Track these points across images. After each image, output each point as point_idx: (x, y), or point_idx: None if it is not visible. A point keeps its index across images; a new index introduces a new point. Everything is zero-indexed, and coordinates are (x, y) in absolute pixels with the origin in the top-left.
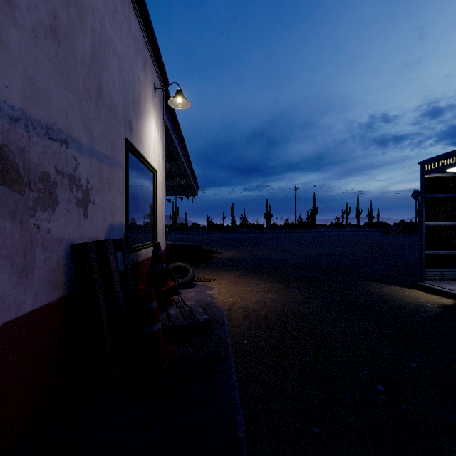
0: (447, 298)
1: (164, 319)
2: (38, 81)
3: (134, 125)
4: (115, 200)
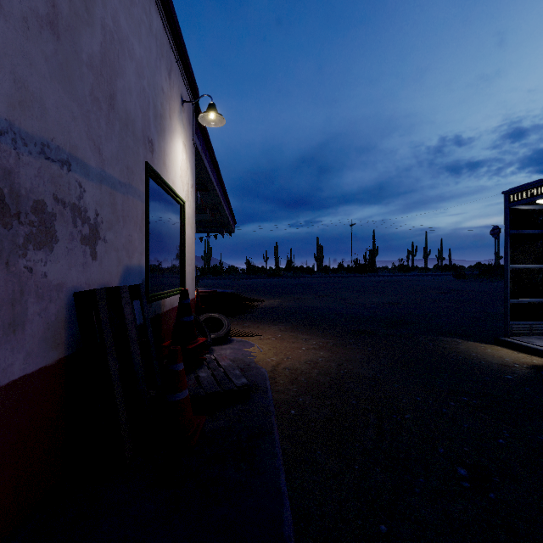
0: (538, 357)
1: (192, 384)
2: (31, 85)
3: (156, 146)
4: (132, 237)
